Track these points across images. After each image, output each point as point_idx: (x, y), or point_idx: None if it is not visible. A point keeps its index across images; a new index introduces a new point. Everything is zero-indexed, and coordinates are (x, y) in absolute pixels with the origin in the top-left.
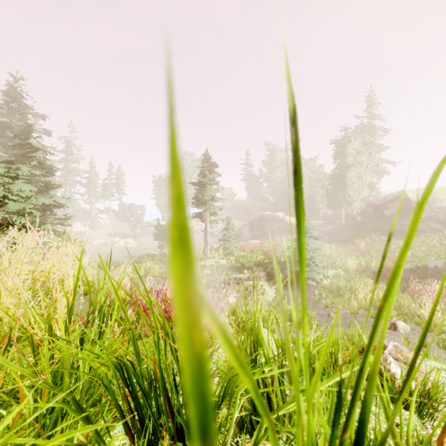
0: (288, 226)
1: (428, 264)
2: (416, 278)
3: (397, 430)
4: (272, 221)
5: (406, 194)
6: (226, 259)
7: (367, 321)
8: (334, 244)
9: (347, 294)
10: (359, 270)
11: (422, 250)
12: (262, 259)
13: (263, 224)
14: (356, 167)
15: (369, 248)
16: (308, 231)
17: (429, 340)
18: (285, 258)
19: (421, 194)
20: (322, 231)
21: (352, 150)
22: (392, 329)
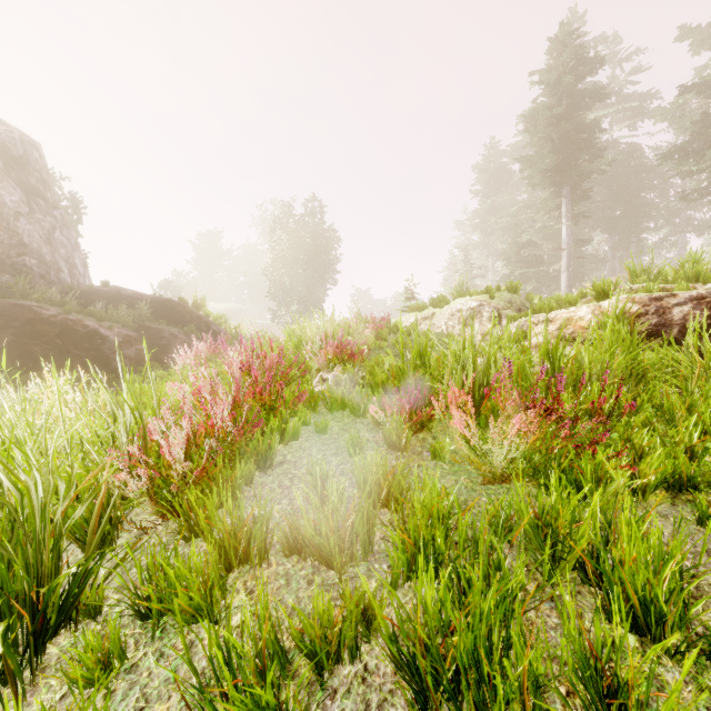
0: None
1: None
2: None
3: None
4: None
5: None
6: None
7: None
8: None
9: None
10: None
11: None
12: None
13: None
14: None
15: None
16: None
17: None
18: None
19: None
20: None
21: None
22: None
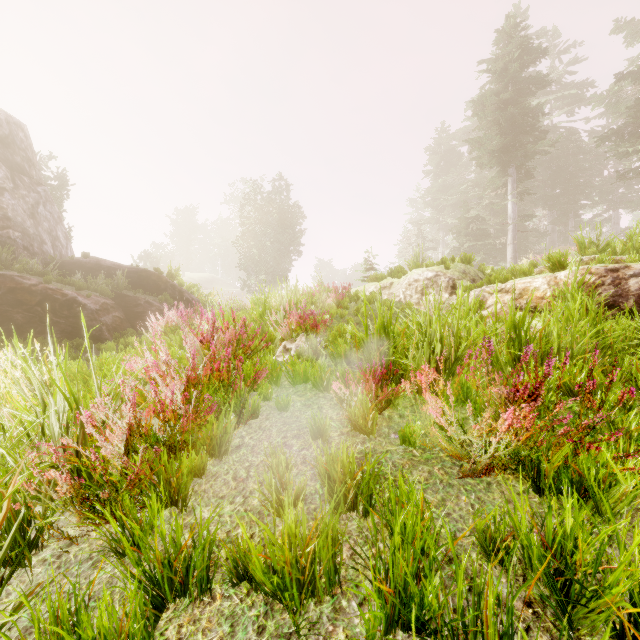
0: None
1: None
2: None
3: None
4: None
5: None
6: None
7: None
8: None
9: None
10: None
11: None
12: None
13: None
14: None
15: None
16: None
17: None
18: None
19: None
20: None
21: None
22: None
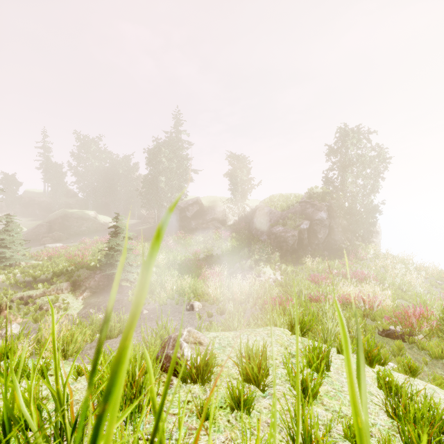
0: (100, 225)
1: (213, 253)
2: (206, 264)
3: (187, 407)
4: (81, 220)
5: (201, 200)
6: (4, 274)
7: (174, 309)
8: (148, 243)
9: (158, 288)
10: (169, 264)
11: (210, 243)
12: (65, 267)
13: (69, 223)
14: (166, 173)
15: (176, 244)
16: (122, 232)
17: (213, 311)
18: (96, 262)
19: (209, 200)
20: (137, 230)
21: (164, 158)
22: (191, 310)
